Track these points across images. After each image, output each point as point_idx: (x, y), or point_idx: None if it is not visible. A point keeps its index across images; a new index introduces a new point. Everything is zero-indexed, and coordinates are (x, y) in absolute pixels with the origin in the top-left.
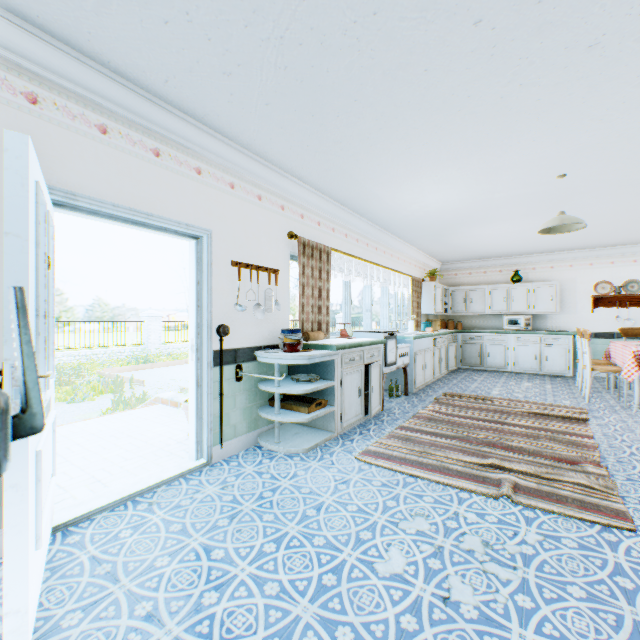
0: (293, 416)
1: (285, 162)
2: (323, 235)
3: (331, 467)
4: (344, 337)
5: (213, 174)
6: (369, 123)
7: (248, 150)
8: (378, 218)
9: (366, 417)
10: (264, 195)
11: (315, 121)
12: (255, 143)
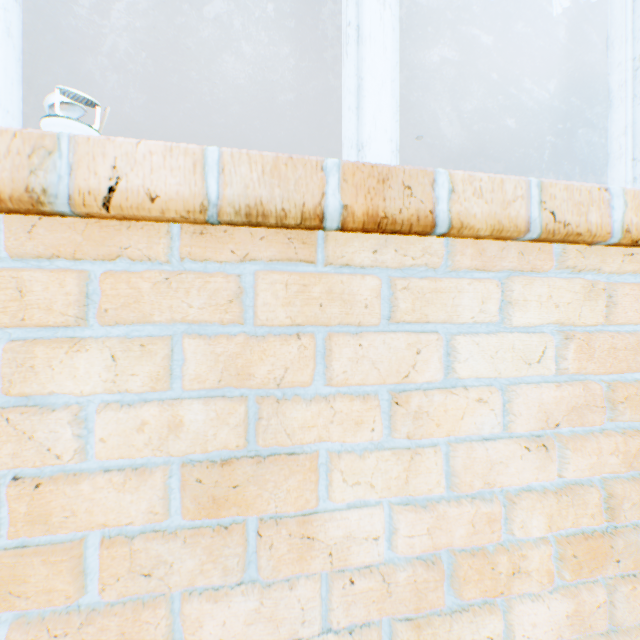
0: None
1: None
2: None
3: None
4: None
5: None
6: None
7: None
8: None
9: None
10: None
11: None
12: None
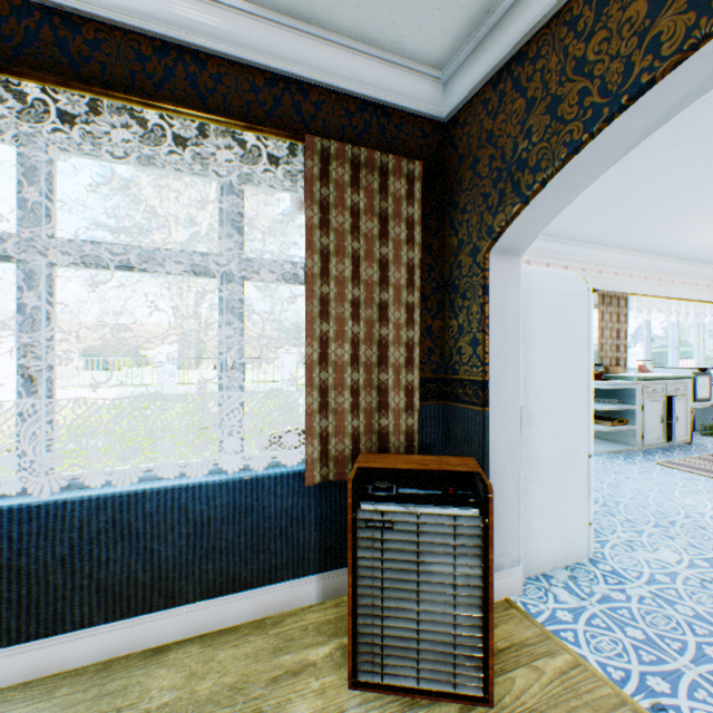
0: (597, 426)
1: (588, 239)
2: (619, 283)
3: (633, 464)
4: (642, 372)
5: (535, 261)
6: (669, 210)
7: (559, 239)
8: (685, 255)
9: (668, 443)
10: (568, 264)
11: (620, 218)
12: (566, 235)
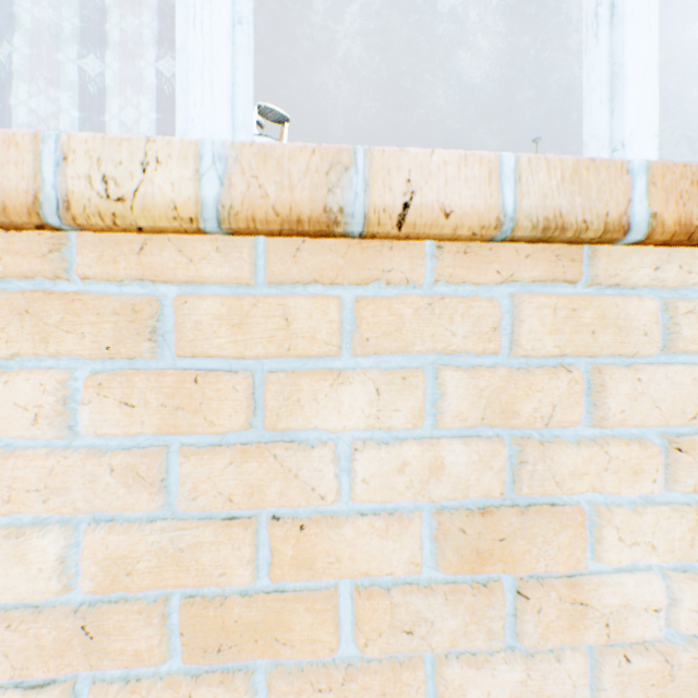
0: None
1: None
2: None
3: None
4: None
5: None
6: None
7: None
8: None
9: None
10: None
11: None
12: None
